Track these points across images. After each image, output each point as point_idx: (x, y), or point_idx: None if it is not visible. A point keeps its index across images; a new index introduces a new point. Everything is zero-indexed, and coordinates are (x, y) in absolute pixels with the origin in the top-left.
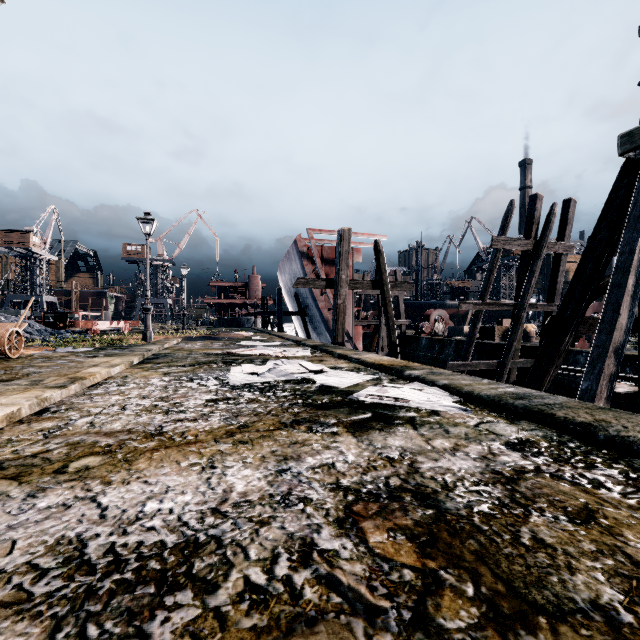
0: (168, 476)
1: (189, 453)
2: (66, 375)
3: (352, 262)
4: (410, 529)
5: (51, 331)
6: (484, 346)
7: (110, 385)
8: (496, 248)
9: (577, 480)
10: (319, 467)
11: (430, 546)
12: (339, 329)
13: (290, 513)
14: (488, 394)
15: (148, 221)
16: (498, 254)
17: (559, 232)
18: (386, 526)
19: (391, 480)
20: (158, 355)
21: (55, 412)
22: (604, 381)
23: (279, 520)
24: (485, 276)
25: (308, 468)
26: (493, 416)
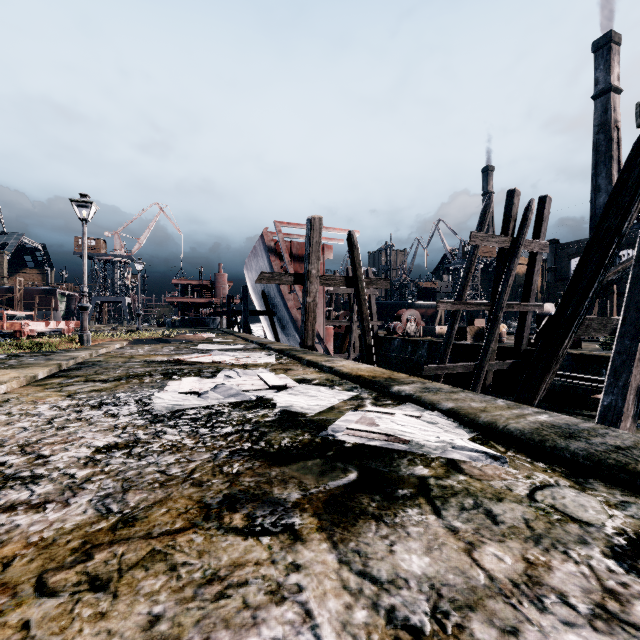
0: None
1: None
2: None
3: (323, 259)
4: None
5: None
6: (458, 347)
7: None
8: (474, 244)
9: None
10: None
11: None
12: (309, 331)
13: None
14: (520, 428)
15: (85, 204)
16: (476, 251)
17: (534, 230)
18: None
19: None
20: (83, 364)
21: None
22: (631, 396)
23: None
24: (463, 274)
25: None
26: (543, 470)
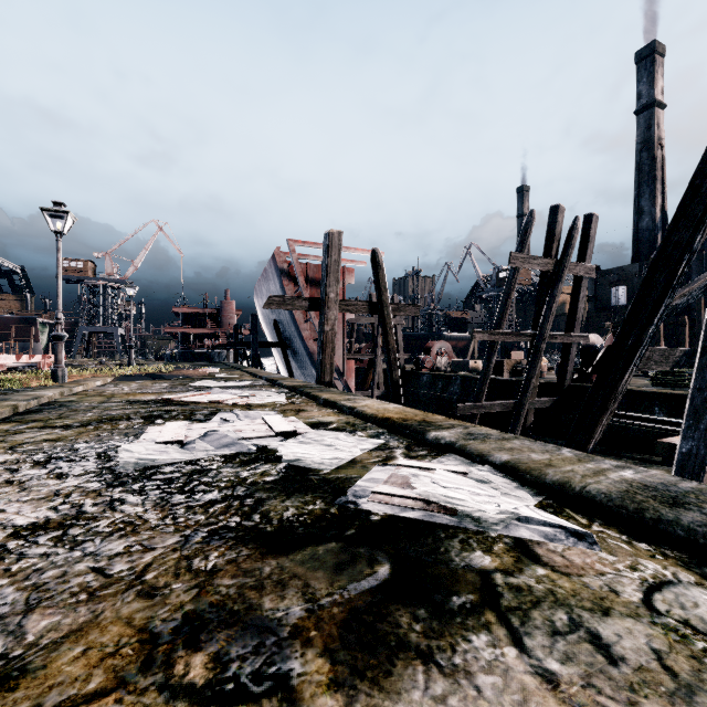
0: None
1: None
2: None
3: (343, 284)
4: None
5: None
6: (494, 383)
7: None
8: (514, 267)
9: None
10: None
11: None
12: (326, 364)
13: None
14: (605, 491)
15: (60, 215)
16: (516, 274)
17: (580, 252)
18: None
19: None
20: (48, 405)
21: None
22: None
23: None
24: (501, 300)
25: None
26: (649, 555)
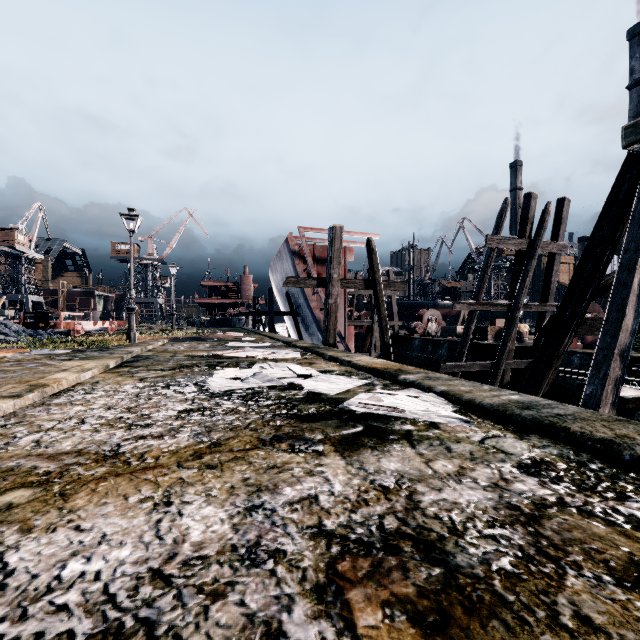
0: (108, 518)
1: (143, 483)
2: (27, 382)
3: (344, 261)
4: (412, 602)
5: (30, 332)
6: (477, 346)
7: (76, 393)
8: (490, 247)
9: (611, 517)
10: (298, 502)
11: (440, 633)
12: (330, 330)
13: (255, 577)
14: (491, 403)
15: (132, 217)
16: (492, 253)
17: (553, 231)
18: (380, 597)
19: (386, 520)
20: (139, 358)
21: (0, 427)
22: (609, 386)
23: (239, 589)
24: (479, 276)
25: (285, 503)
26: (499, 429)
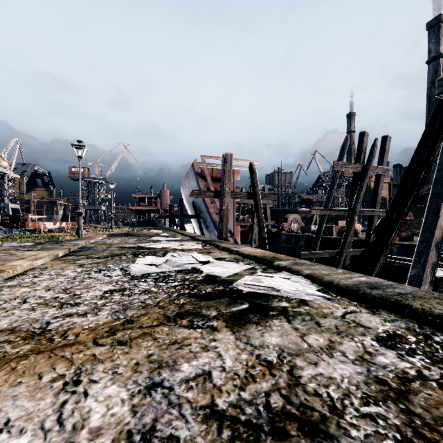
0: (17, 400)
1: (59, 360)
2: None
3: (233, 180)
4: None
5: (5, 230)
6: (326, 240)
7: (26, 276)
8: (336, 170)
9: None
10: (194, 379)
11: None
12: (223, 228)
13: None
14: (346, 284)
15: (80, 147)
16: (337, 174)
17: (379, 159)
18: None
19: (272, 399)
20: (83, 248)
21: None
22: (428, 269)
23: None
24: (328, 190)
25: (182, 381)
26: (354, 305)
